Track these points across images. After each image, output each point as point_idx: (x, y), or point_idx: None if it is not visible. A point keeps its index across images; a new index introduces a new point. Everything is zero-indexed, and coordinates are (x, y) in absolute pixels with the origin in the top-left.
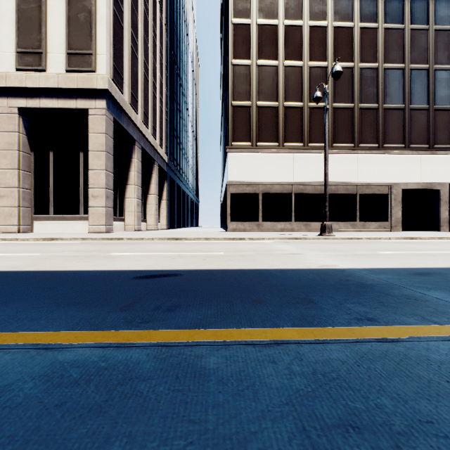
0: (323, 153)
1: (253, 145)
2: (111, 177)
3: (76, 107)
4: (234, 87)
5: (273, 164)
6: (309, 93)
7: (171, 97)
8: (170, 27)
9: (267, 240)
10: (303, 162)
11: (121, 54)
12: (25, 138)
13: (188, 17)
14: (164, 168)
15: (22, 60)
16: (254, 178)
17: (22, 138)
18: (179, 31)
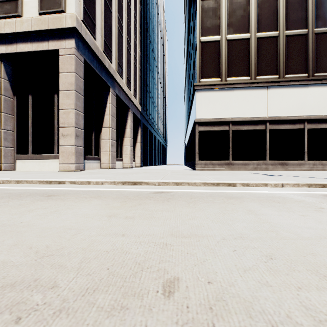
0: (303, 84)
1: (222, 80)
2: (81, 117)
3: (48, 49)
4: (202, 22)
5: (245, 99)
6: (286, 20)
7: (144, 58)
8: (143, 0)
9: (272, 187)
10: (279, 95)
11: (93, 0)
12: (7, 83)
13: (159, 1)
14: (138, 116)
15: (1, 8)
16: (223, 115)
17: (4, 83)
18: (151, 8)
